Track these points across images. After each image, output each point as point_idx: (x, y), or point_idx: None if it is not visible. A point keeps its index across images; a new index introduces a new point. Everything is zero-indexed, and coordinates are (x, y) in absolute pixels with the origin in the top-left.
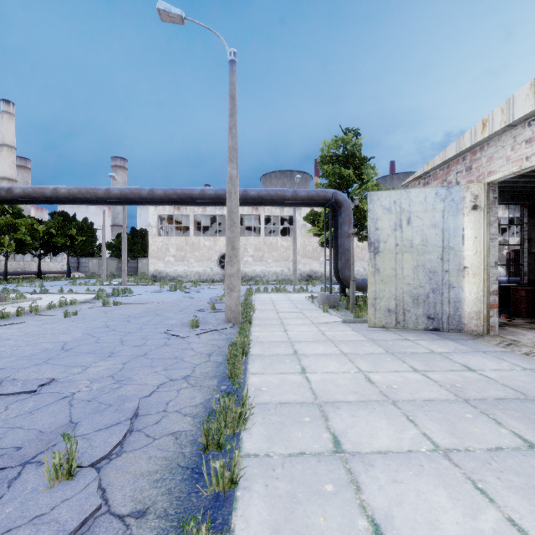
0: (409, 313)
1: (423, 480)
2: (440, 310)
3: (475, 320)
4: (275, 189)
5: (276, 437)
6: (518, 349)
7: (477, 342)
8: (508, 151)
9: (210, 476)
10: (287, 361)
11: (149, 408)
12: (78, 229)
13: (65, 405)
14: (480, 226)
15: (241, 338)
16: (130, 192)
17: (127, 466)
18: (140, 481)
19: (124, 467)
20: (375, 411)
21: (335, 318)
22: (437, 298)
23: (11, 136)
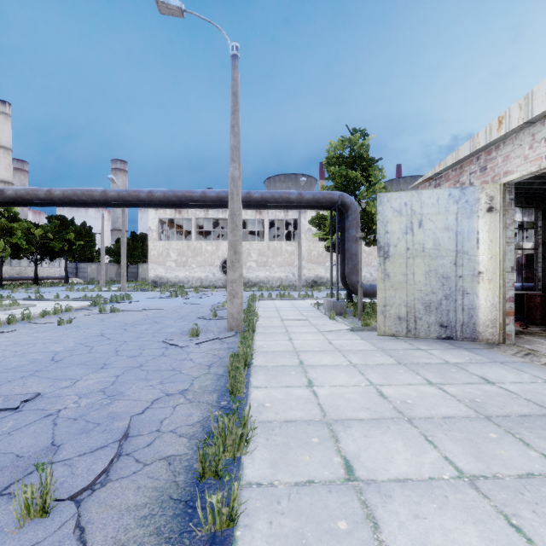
0: (420, 321)
1: (449, 514)
2: (453, 318)
3: (490, 328)
4: (279, 191)
5: (281, 462)
6: (537, 360)
7: (493, 351)
8: (526, 150)
9: (206, 511)
10: (293, 373)
11: (141, 427)
12: (76, 233)
13: (48, 424)
14: (495, 230)
15: (243, 348)
16: (128, 194)
17: (111, 499)
18: (126, 517)
19: (109, 500)
20: (390, 431)
21: (342, 326)
22: (450, 304)
23: (7, 138)
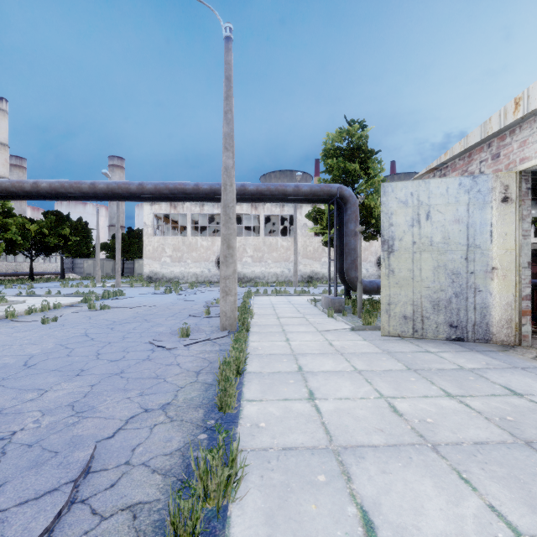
0: (428, 321)
1: None
2: (464, 317)
3: (505, 329)
4: (275, 183)
5: (279, 514)
6: None
7: (509, 354)
8: None
9: None
10: (291, 382)
11: (107, 458)
12: (72, 229)
13: None
14: (511, 221)
15: (235, 353)
16: (118, 186)
17: None
18: None
19: None
20: (413, 463)
21: (342, 325)
22: (461, 303)
23: (4, 134)
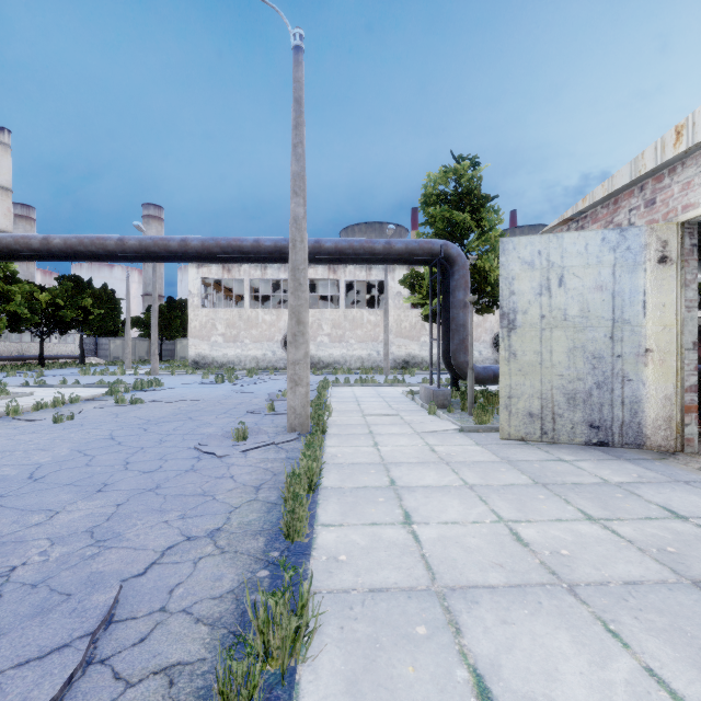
0: (561, 419)
1: None
2: (608, 415)
3: (663, 430)
4: (360, 239)
5: (365, 680)
6: None
7: (669, 464)
8: None
9: None
10: (381, 500)
11: (135, 603)
12: (94, 299)
13: None
14: (670, 289)
15: (307, 462)
16: (154, 243)
17: None
18: None
19: None
20: (543, 610)
21: (448, 425)
22: (604, 396)
23: (6, 175)
